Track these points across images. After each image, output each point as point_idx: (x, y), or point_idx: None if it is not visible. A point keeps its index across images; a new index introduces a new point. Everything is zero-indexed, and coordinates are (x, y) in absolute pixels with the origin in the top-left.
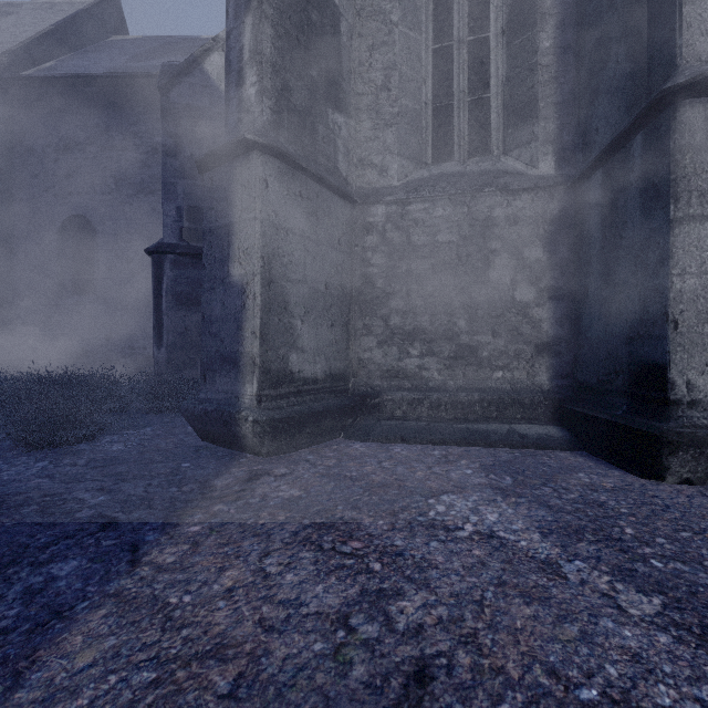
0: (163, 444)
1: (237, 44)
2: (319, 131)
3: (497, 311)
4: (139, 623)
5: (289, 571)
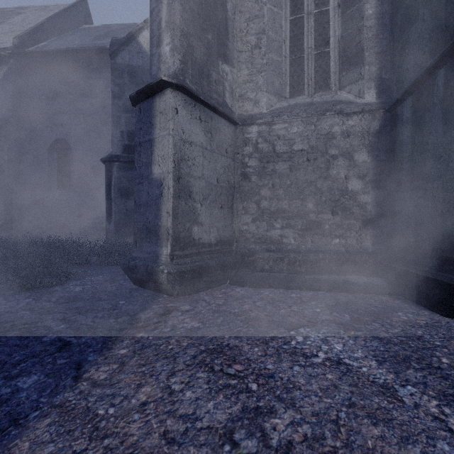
0: (108, 287)
1: (157, 18)
2: (212, 76)
3: (335, 197)
4: (73, 432)
5: (188, 389)
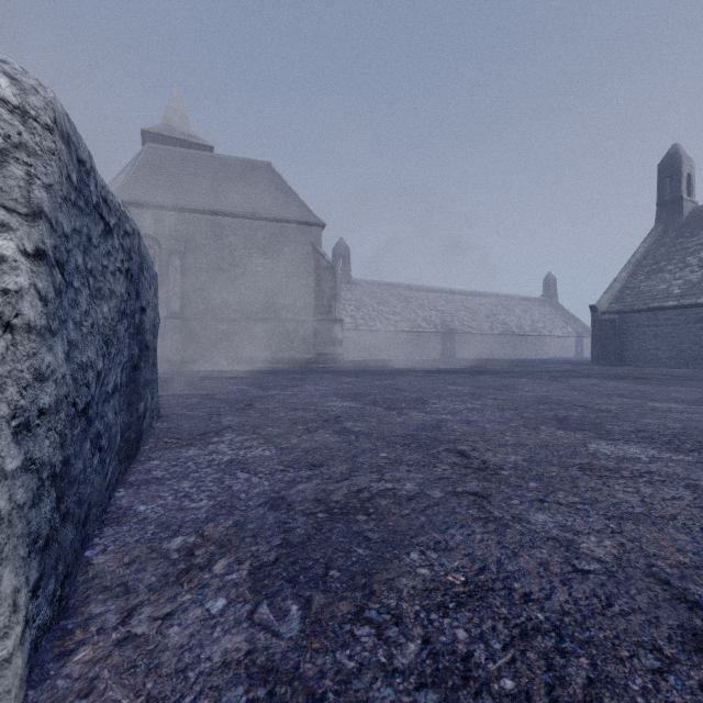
0: None
1: None
2: None
3: None
4: None
5: None
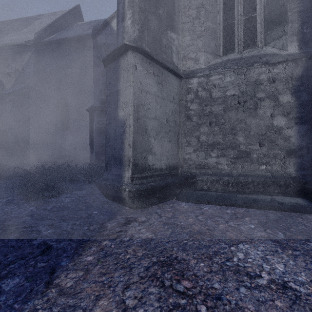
0: (88, 199)
1: (122, 0)
2: (163, 41)
3: (262, 132)
4: None
5: (140, 306)
